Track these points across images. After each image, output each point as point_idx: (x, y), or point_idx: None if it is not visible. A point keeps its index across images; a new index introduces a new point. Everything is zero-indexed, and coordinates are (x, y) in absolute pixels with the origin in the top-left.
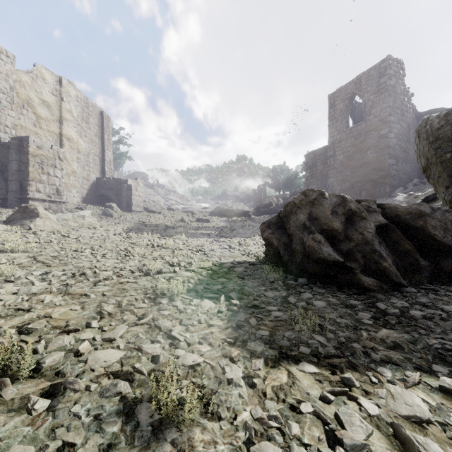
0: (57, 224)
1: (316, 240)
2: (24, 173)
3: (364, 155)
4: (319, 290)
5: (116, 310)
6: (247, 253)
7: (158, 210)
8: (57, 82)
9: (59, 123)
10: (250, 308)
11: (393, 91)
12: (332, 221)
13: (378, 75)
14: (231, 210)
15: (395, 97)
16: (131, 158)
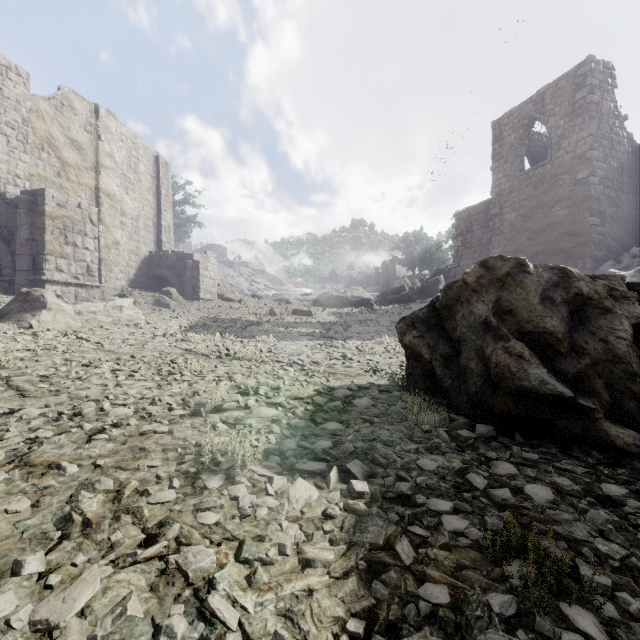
0: (75, 320)
1: (512, 353)
2: (38, 243)
3: (550, 212)
4: (526, 454)
5: (105, 510)
6: (373, 369)
7: (238, 297)
8: (92, 114)
9: (95, 173)
10: (392, 502)
11: (596, 111)
12: (543, 316)
13: (573, 88)
14: (343, 298)
15: (600, 120)
16: (202, 224)
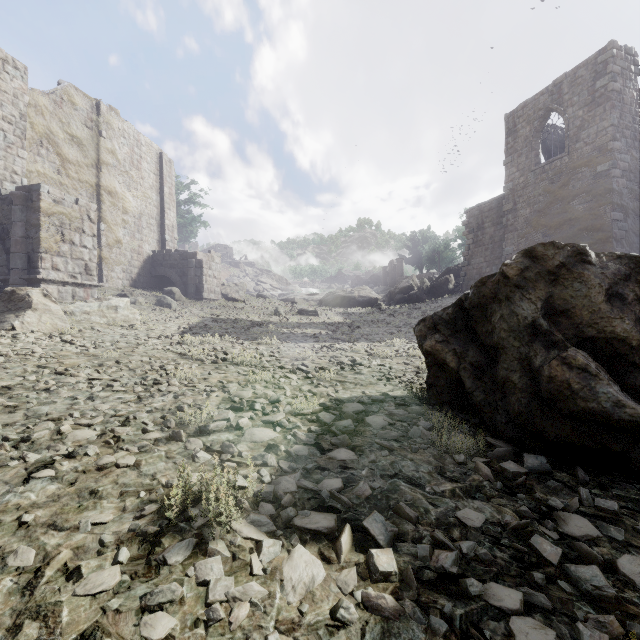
0: (63, 321)
1: (572, 365)
2: (33, 241)
3: (567, 207)
4: (601, 502)
5: (5, 611)
6: (386, 376)
7: (242, 297)
8: (93, 109)
9: (96, 170)
10: (433, 590)
11: (618, 100)
12: (610, 318)
13: (593, 76)
14: (350, 297)
15: (622, 109)
16: (207, 224)
